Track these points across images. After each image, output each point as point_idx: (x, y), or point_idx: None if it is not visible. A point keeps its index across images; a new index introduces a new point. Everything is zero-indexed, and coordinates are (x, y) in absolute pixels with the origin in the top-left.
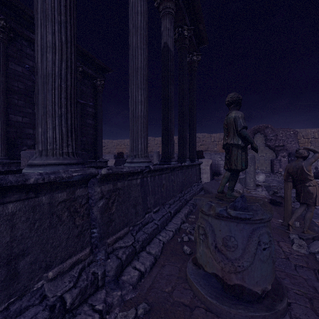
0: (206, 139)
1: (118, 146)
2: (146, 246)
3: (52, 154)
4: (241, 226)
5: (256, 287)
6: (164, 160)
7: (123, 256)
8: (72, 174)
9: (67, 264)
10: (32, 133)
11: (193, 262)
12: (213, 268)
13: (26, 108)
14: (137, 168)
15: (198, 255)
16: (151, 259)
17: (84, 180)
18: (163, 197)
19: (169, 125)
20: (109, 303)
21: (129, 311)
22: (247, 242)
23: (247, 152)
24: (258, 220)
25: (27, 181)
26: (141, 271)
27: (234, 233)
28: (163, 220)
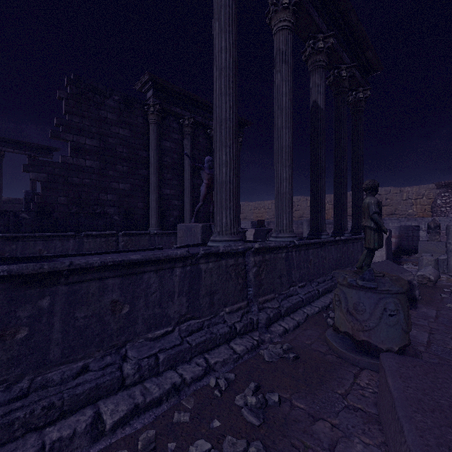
0: (391, 196)
1: (257, 210)
2: (291, 314)
3: (226, 234)
4: (369, 294)
5: (382, 345)
6: (313, 234)
7: (271, 314)
8: (238, 247)
9: (234, 307)
10: (177, 204)
11: (333, 329)
12: (345, 328)
13: (173, 181)
14: (282, 243)
15: (335, 320)
16: (295, 322)
17: (243, 251)
18: (310, 274)
19: (318, 194)
20: (262, 339)
21: (276, 345)
22: (374, 308)
23: (381, 233)
24: (384, 291)
25: (219, 250)
26: (285, 328)
27: (363, 300)
28: (308, 295)
